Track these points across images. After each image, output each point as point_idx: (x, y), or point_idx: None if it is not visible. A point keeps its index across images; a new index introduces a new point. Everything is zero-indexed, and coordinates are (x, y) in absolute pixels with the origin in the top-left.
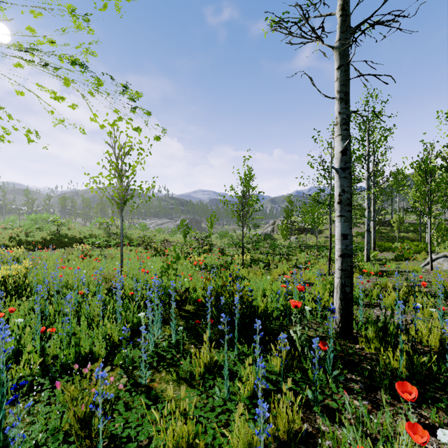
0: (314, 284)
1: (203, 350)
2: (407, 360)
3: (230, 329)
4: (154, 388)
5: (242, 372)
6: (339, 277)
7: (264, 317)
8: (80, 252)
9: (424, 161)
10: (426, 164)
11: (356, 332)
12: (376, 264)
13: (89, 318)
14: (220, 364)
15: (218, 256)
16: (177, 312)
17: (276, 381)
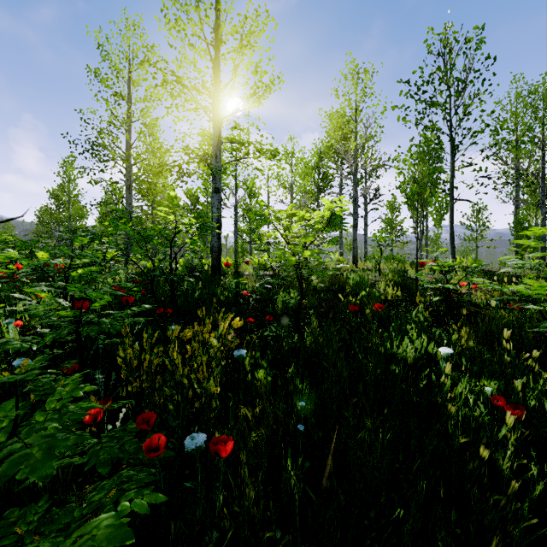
0: None
1: None
2: None
3: None
4: None
5: None
6: None
7: None
8: None
9: None
10: None
11: None
12: None
13: None
14: None
15: None
16: None
17: None
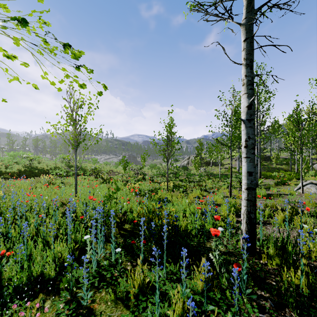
0: (221, 206)
1: (137, 272)
2: (306, 279)
3: (159, 248)
4: (94, 310)
5: (170, 292)
6: (245, 206)
7: (185, 234)
8: (46, 181)
9: (297, 115)
10: (299, 117)
11: (259, 249)
12: (263, 189)
13: (45, 239)
14: (152, 282)
15: (149, 183)
16: (117, 231)
17: (199, 300)
